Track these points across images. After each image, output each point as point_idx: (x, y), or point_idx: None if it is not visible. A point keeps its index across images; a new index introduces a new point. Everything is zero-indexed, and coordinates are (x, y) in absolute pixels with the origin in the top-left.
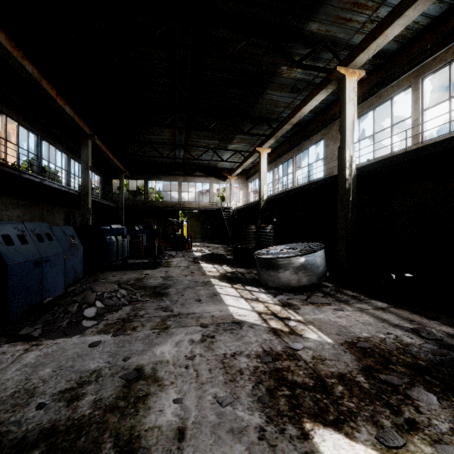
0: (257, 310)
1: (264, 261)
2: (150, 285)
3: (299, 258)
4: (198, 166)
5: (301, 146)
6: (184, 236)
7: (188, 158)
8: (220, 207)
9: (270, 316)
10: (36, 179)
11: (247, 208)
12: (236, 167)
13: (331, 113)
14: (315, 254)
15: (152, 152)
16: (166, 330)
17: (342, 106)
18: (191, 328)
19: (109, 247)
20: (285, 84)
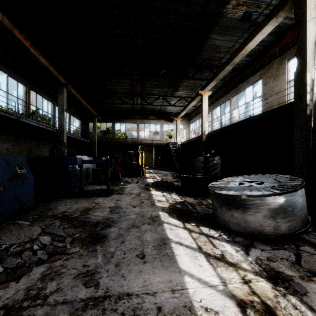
0: (234, 292)
1: (225, 198)
2: (93, 220)
3: (277, 198)
4: (151, 111)
5: (238, 88)
6: (139, 165)
7: (143, 104)
8: (168, 142)
9: None
10: (12, 116)
11: (190, 142)
12: (181, 110)
13: (270, 54)
14: (297, 192)
15: (116, 100)
16: None
17: (301, 27)
18: None
19: (71, 174)
20: (229, 26)
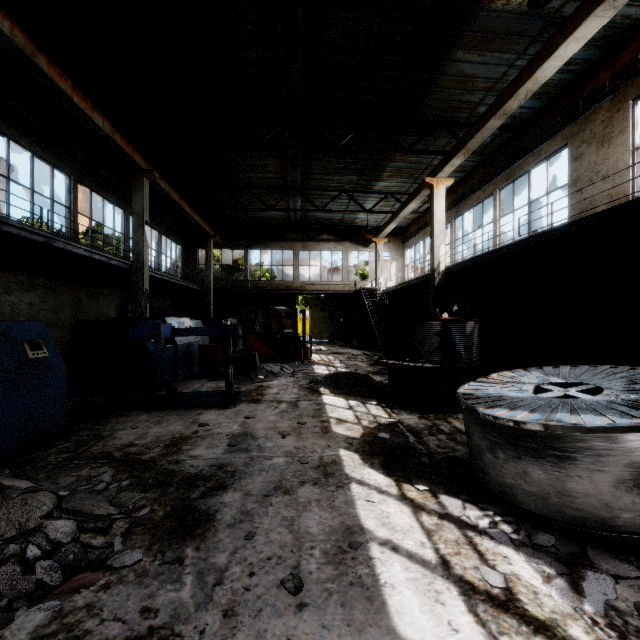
0: None
1: (506, 429)
2: (187, 470)
3: None
4: (324, 225)
5: (514, 169)
6: (297, 337)
7: (307, 209)
8: (359, 288)
9: None
10: (36, 236)
11: (405, 289)
12: (387, 222)
13: (590, 89)
14: None
15: (252, 203)
16: None
17: None
18: None
19: (154, 358)
20: (495, 29)
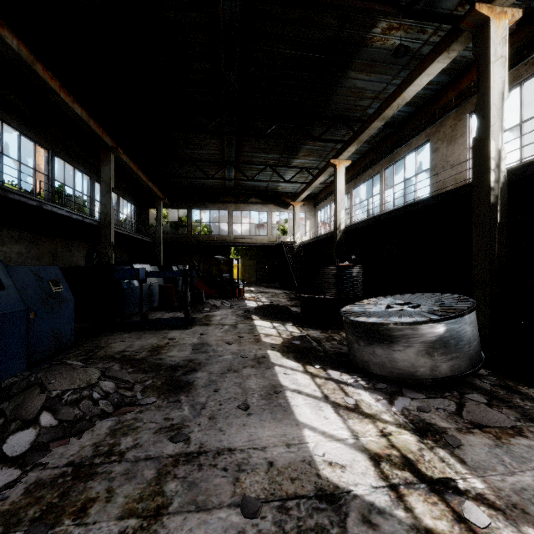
0: (367, 445)
1: (364, 328)
2: (169, 363)
3: (435, 326)
4: (253, 190)
5: (394, 155)
6: (233, 279)
7: (240, 179)
8: (281, 241)
9: (403, 470)
10: (31, 201)
11: (316, 242)
12: (302, 190)
13: (443, 103)
14: (464, 318)
15: (195, 172)
16: (155, 522)
17: (483, 70)
18: (218, 516)
19: (127, 295)
20: (376, 59)
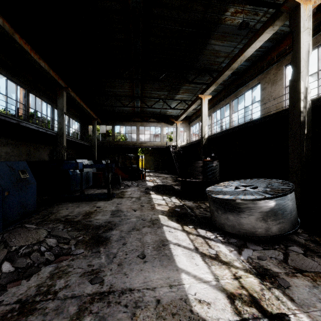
0: (225, 286)
1: (221, 202)
2: (95, 224)
3: (268, 201)
4: (151, 114)
5: (238, 92)
6: (139, 168)
7: (143, 107)
8: (168, 145)
9: (251, 307)
10: (12, 120)
11: (190, 146)
12: (181, 114)
13: (268, 59)
14: (287, 196)
15: (116, 103)
16: None
17: (296, 37)
18: None
19: (72, 178)
20: (227, 32)
